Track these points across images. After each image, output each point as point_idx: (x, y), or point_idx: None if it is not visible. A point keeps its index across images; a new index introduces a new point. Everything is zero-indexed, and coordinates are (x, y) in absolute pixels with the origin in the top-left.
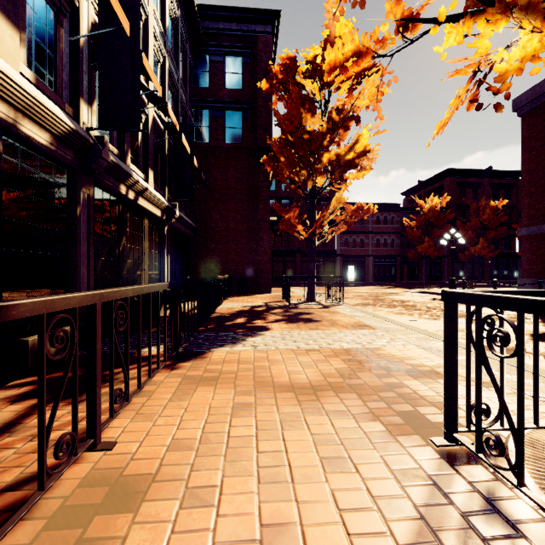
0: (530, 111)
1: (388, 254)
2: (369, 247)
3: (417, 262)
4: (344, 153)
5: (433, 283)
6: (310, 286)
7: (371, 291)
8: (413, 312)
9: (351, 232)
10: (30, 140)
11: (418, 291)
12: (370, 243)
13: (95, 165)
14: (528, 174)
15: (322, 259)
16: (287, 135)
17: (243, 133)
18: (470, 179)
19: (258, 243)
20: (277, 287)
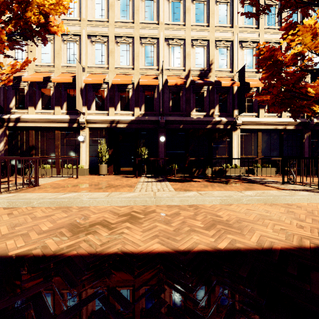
0: None
1: None
2: None
3: None
4: None
5: None
6: None
7: None
8: None
9: None
10: (289, 129)
11: None
12: None
13: (309, 127)
14: None
15: None
16: None
17: None
18: None
19: None
20: None
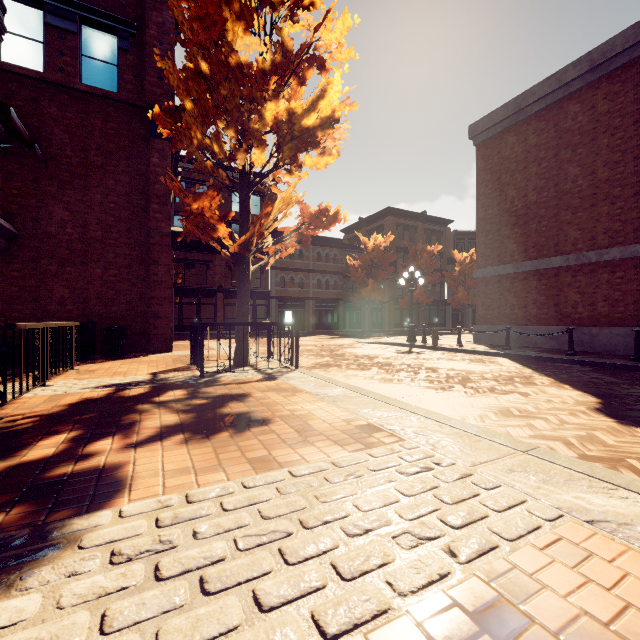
0: (485, 140)
1: (331, 297)
2: (309, 288)
3: (360, 308)
4: (301, 112)
5: (377, 331)
6: (240, 340)
7: (319, 343)
8: (402, 377)
9: (288, 268)
10: None
11: (374, 342)
12: (311, 284)
13: None
14: (484, 210)
15: (252, 301)
16: (198, 61)
17: (120, 74)
18: (408, 221)
19: (149, 267)
20: (187, 340)
